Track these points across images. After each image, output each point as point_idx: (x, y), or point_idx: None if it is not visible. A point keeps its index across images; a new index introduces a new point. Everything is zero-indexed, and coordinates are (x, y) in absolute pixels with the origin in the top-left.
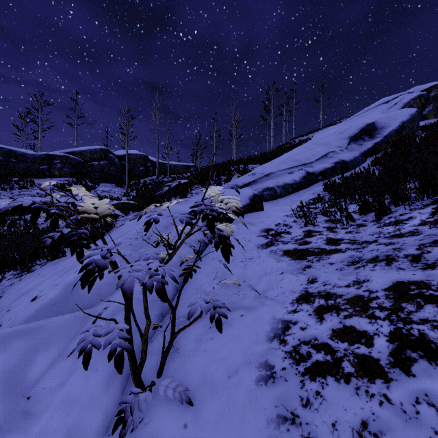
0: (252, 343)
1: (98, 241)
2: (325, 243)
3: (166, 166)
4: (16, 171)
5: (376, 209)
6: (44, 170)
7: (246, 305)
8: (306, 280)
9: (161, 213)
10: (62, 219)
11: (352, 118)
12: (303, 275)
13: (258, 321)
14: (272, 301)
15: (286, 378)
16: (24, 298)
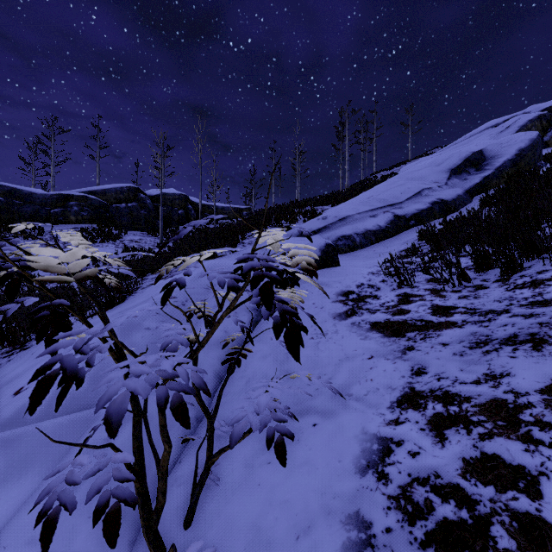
0: (333, 476)
1: (117, 308)
2: (430, 313)
3: (212, 209)
4: (21, 215)
5: (502, 264)
6: (56, 214)
7: (320, 407)
8: (409, 369)
9: (189, 272)
10: (27, 282)
11: (450, 146)
12: (404, 361)
13: (340, 437)
14: (360, 402)
15: (394, 549)
16: (7, 389)
